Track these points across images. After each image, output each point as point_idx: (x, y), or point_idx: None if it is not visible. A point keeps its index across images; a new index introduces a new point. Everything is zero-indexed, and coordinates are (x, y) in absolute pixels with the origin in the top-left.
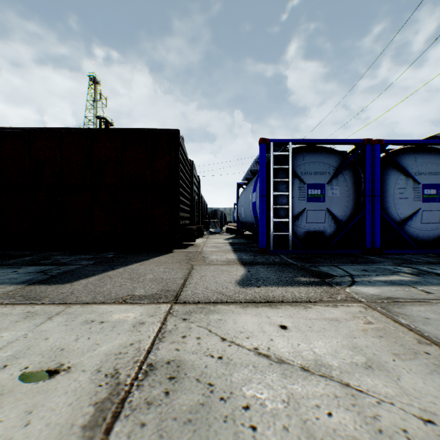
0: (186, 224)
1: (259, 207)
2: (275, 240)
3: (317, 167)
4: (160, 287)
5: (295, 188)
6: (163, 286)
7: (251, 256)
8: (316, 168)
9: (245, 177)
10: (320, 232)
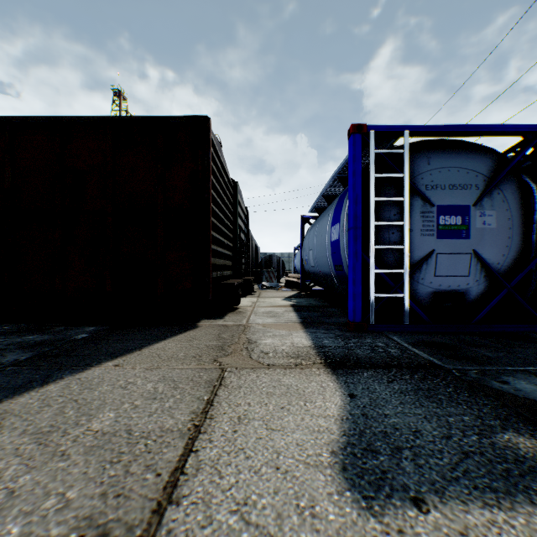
0: (226, 276)
1: (349, 249)
2: (378, 308)
3: (455, 176)
4: (95, 494)
5: (415, 214)
6: (106, 488)
7: (339, 338)
8: (453, 177)
9: (315, 207)
10: (456, 293)
